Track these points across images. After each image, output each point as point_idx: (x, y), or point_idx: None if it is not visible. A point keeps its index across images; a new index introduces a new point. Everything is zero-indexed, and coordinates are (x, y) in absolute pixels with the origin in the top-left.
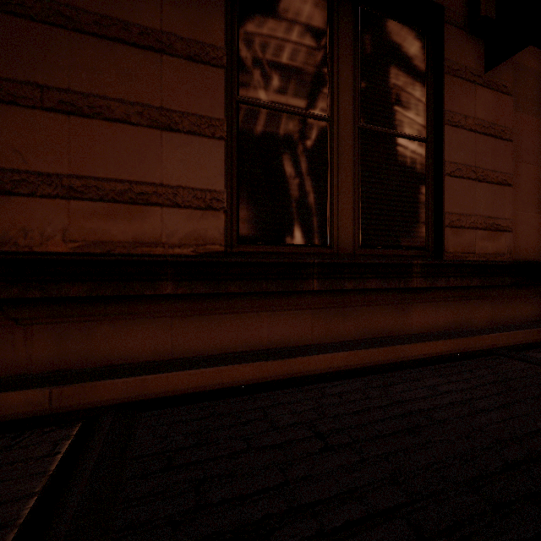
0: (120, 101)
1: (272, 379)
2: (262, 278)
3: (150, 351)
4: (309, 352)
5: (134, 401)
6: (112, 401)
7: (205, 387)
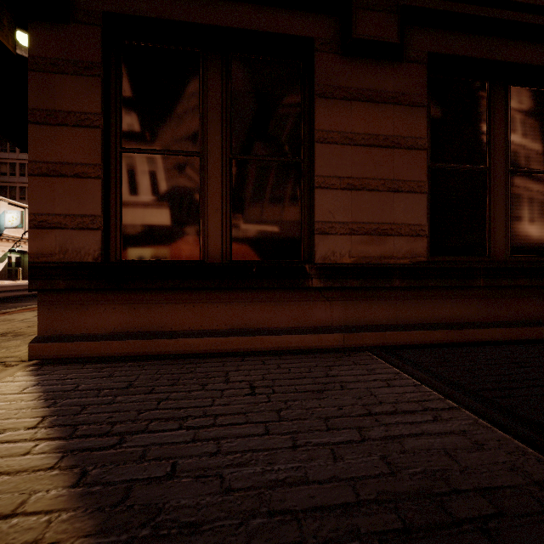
0: (374, 179)
1: (454, 342)
2: (448, 277)
3: (385, 319)
4: (477, 327)
5: (380, 346)
6: (370, 344)
7: (416, 342)
